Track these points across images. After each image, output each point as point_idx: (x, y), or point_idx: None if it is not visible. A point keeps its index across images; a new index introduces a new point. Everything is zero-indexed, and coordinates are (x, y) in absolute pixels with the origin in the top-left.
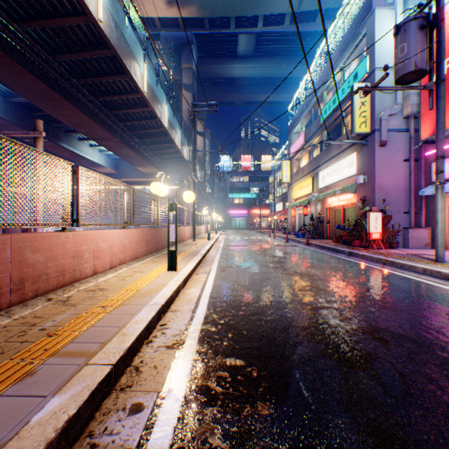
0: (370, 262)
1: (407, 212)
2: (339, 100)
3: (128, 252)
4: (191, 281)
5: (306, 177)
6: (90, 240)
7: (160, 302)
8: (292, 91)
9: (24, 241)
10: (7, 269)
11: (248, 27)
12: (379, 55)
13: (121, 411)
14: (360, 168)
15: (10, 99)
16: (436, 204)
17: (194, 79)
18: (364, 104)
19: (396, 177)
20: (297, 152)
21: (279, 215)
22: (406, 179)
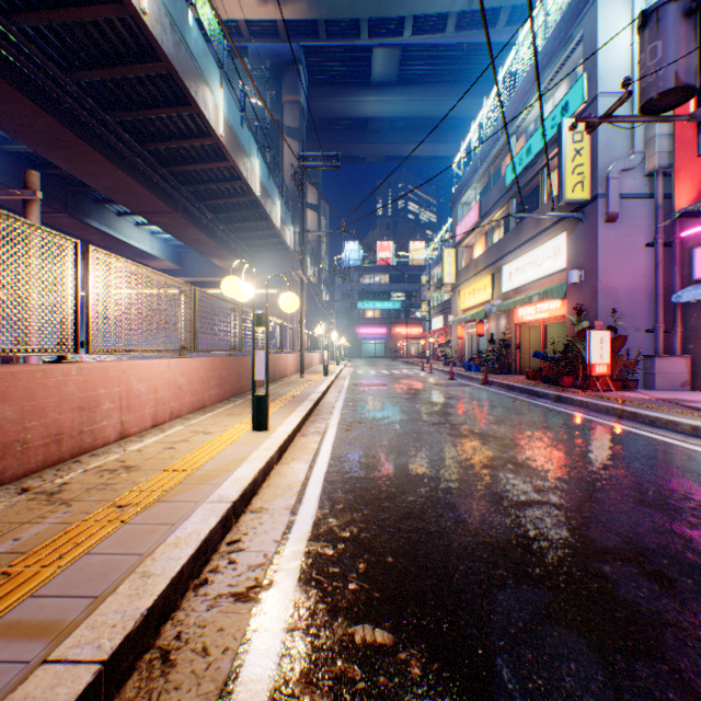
0: (596, 414)
1: (652, 330)
2: (538, 149)
3: (186, 398)
4: (292, 450)
5: (481, 275)
6: (114, 379)
7: (230, 496)
8: (458, 139)
9: None
10: None
11: (389, 36)
12: (606, 72)
13: None
14: (573, 259)
15: (2, 147)
16: None
17: (303, 120)
18: (580, 154)
19: (633, 273)
20: (466, 235)
21: (437, 335)
22: (650, 277)
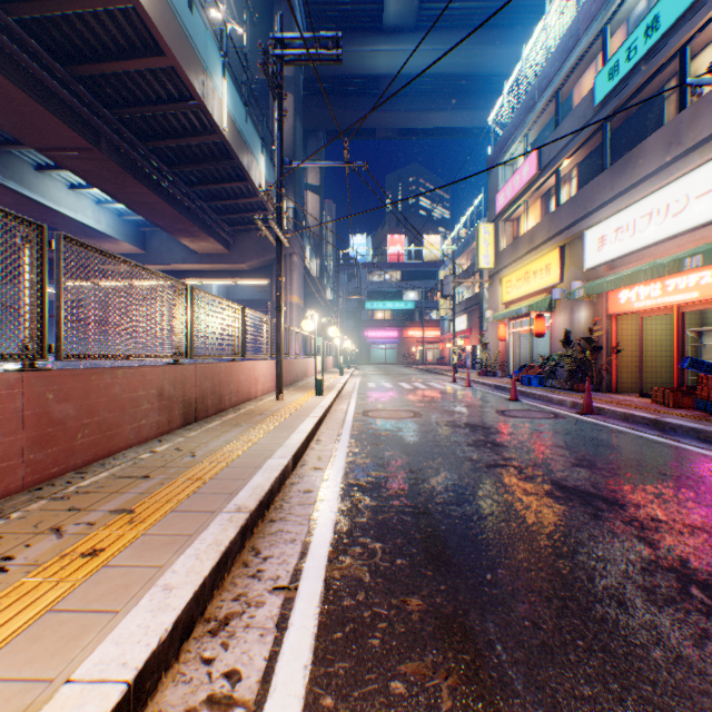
0: None
1: None
2: (679, 10)
3: None
4: None
5: (542, 250)
6: None
7: None
8: (486, 106)
9: None
10: None
11: None
12: None
13: None
14: None
15: None
16: None
17: (299, 69)
18: None
19: None
20: (514, 201)
21: (459, 338)
22: None
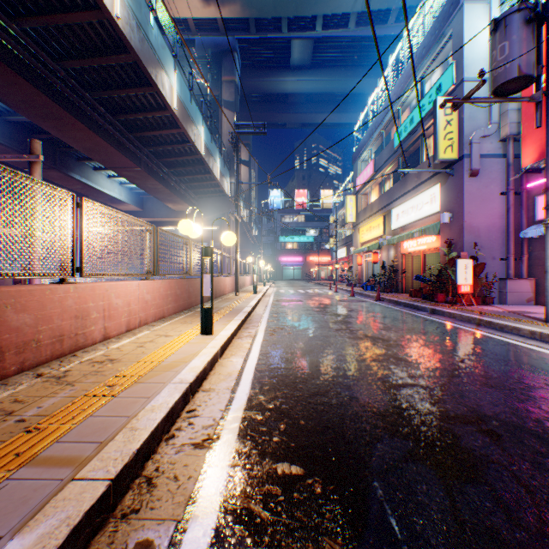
0: (460, 323)
1: (505, 258)
2: (418, 119)
3: (150, 310)
4: (231, 348)
5: (376, 216)
6: (99, 295)
7: (187, 379)
8: (358, 110)
9: (3, 297)
10: None
11: (304, 31)
12: (470, 62)
13: None
14: (445, 204)
15: (6, 118)
16: (546, 248)
17: (237, 95)
18: (450, 124)
19: (491, 215)
20: (364, 185)
21: (342, 262)
22: (503, 218)
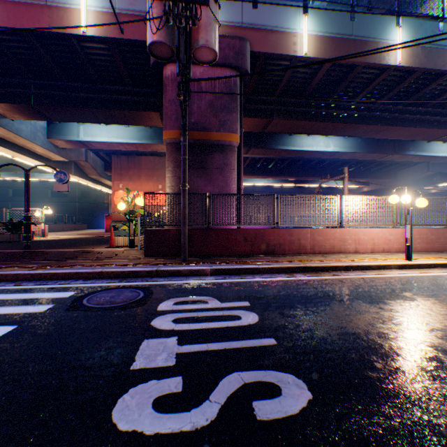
0: None
1: None
2: None
3: (392, 245)
4: (415, 269)
5: None
6: (351, 233)
7: (352, 264)
8: None
9: (313, 231)
10: (307, 240)
11: None
12: None
13: (301, 274)
14: None
15: (362, 138)
16: None
17: None
18: None
19: None
20: None
21: None
22: None
